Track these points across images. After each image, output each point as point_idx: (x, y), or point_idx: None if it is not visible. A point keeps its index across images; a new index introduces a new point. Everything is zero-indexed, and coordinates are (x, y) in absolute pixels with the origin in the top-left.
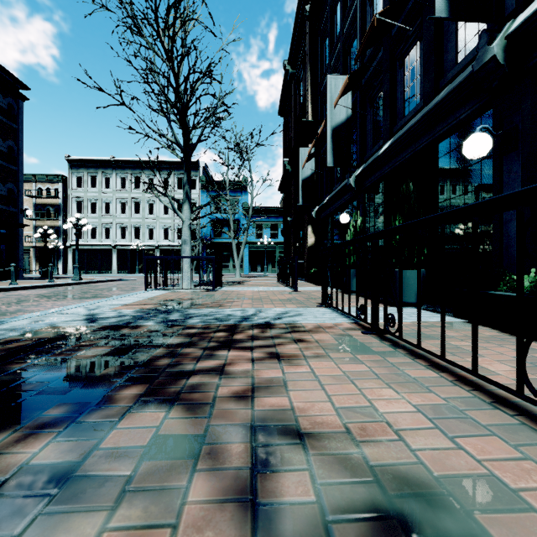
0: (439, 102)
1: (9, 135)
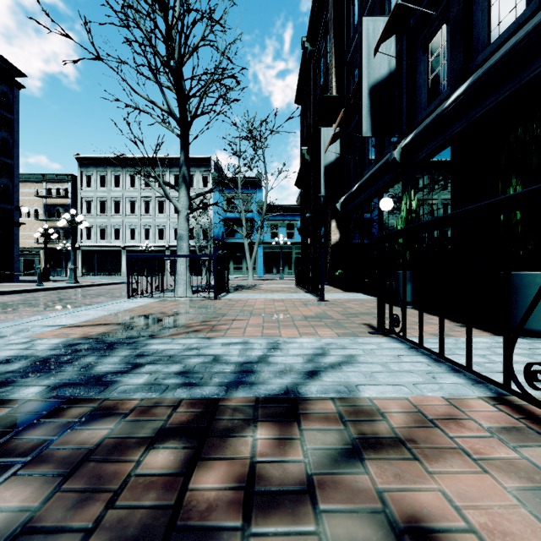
0: None
1: (3, 126)
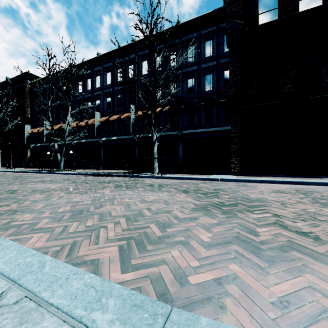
0: (68, 143)
1: None
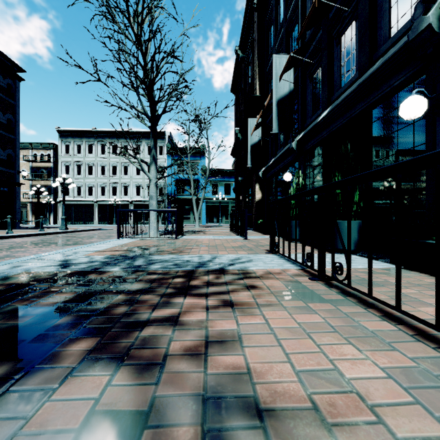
0: (374, 72)
1: (8, 109)
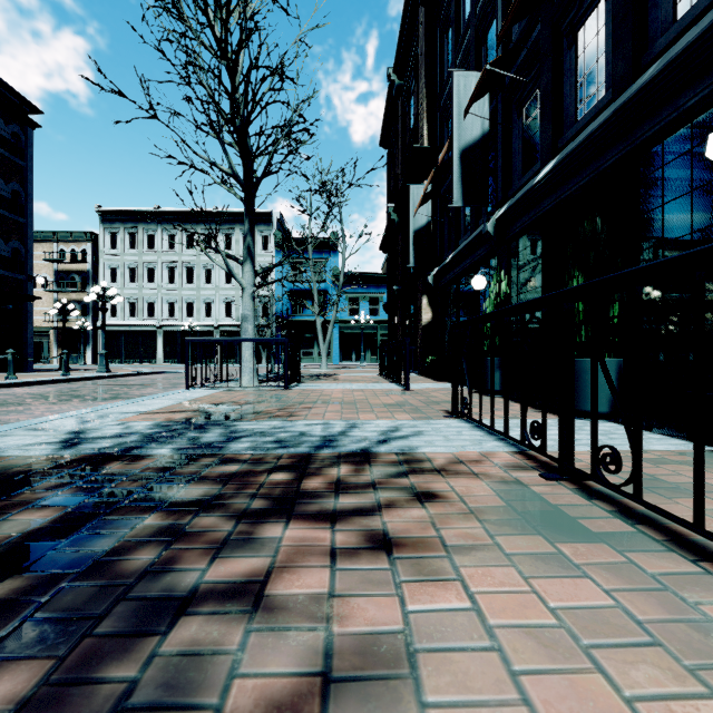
0: (646, 84)
1: (14, 175)
